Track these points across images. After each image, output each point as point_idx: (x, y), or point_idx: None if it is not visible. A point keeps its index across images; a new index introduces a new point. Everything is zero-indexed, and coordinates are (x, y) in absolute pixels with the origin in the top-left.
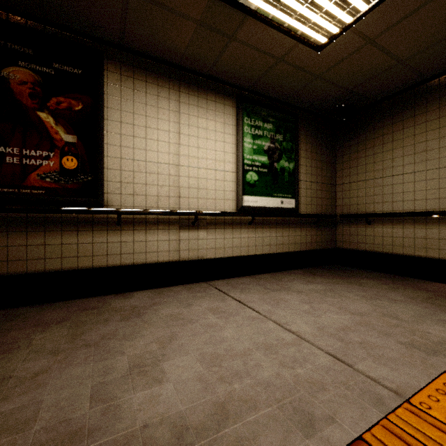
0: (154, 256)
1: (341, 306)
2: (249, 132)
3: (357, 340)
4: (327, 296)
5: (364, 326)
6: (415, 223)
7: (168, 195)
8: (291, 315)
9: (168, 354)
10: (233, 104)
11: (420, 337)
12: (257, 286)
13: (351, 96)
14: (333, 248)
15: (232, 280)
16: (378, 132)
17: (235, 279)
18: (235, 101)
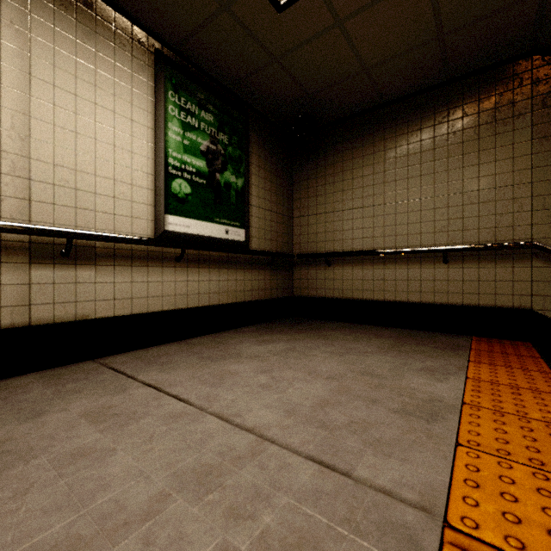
0: None
1: (310, 370)
2: (176, 116)
3: (343, 420)
4: (291, 358)
5: (345, 394)
6: (374, 263)
7: (0, 192)
8: (244, 396)
9: None
10: (148, 62)
11: (409, 397)
12: (189, 356)
13: (312, 105)
14: (290, 296)
15: (147, 351)
16: (338, 157)
17: (152, 348)
18: (152, 58)
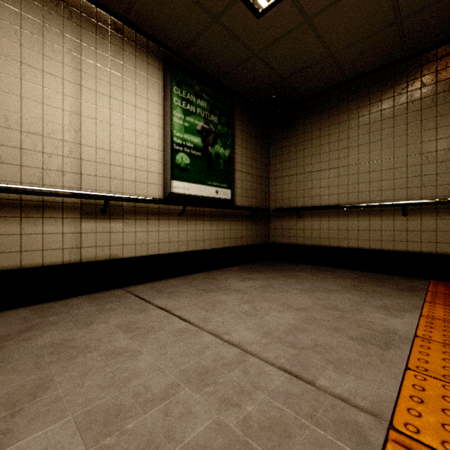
0: (36, 257)
1: (283, 303)
2: (179, 105)
3: (309, 343)
4: (267, 292)
5: (312, 323)
6: (339, 215)
7: (63, 169)
8: (231, 320)
9: (20, 427)
10: (159, 67)
11: (366, 328)
12: (189, 288)
13: (285, 87)
14: (267, 243)
15: (158, 283)
16: (307, 128)
17: (162, 281)
18: (162, 63)
